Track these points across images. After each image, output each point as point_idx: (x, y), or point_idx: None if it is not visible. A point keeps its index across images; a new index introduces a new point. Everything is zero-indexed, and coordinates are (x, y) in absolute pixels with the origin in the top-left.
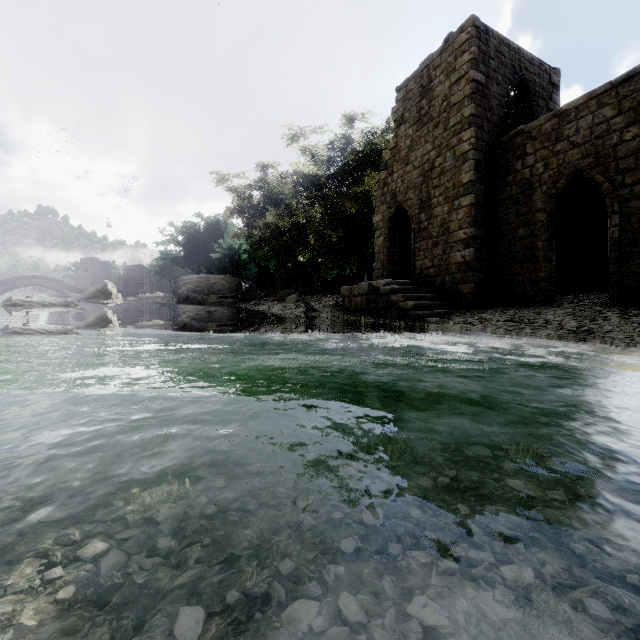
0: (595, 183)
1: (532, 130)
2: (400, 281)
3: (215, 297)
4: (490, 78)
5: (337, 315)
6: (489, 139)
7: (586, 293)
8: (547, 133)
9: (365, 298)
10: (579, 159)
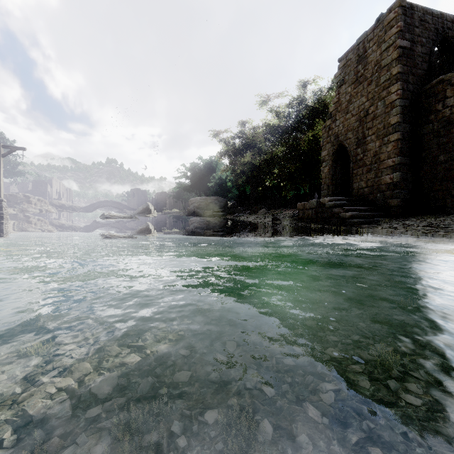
0: None
1: (451, 78)
2: (340, 198)
3: (211, 211)
4: (415, 42)
5: (294, 223)
6: (414, 89)
7: None
8: None
9: (314, 211)
10: None
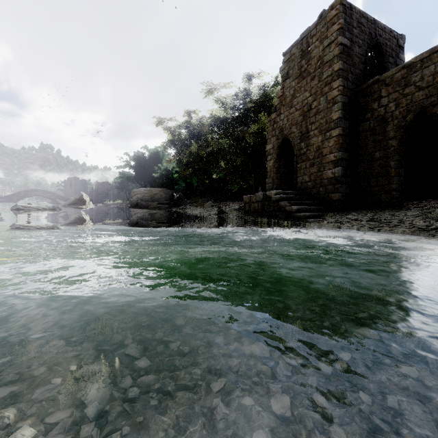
0: (436, 116)
1: (386, 79)
2: (286, 191)
3: (156, 203)
4: (353, 42)
5: (240, 216)
6: (352, 87)
7: (427, 200)
8: (398, 80)
9: (260, 204)
10: (423, 99)
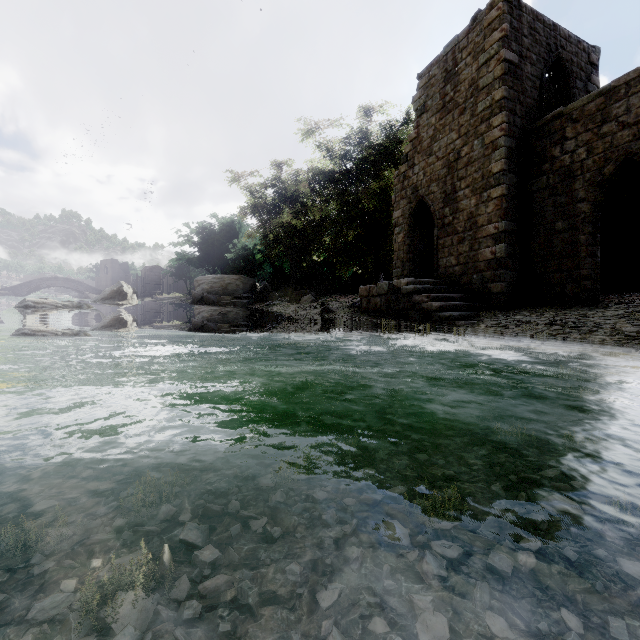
0: None
1: (573, 112)
2: (423, 280)
3: (229, 298)
4: (523, 57)
5: (355, 316)
6: (522, 124)
7: (634, 292)
8: (591, 114)
9: (385, 298)
10: (630, 141)
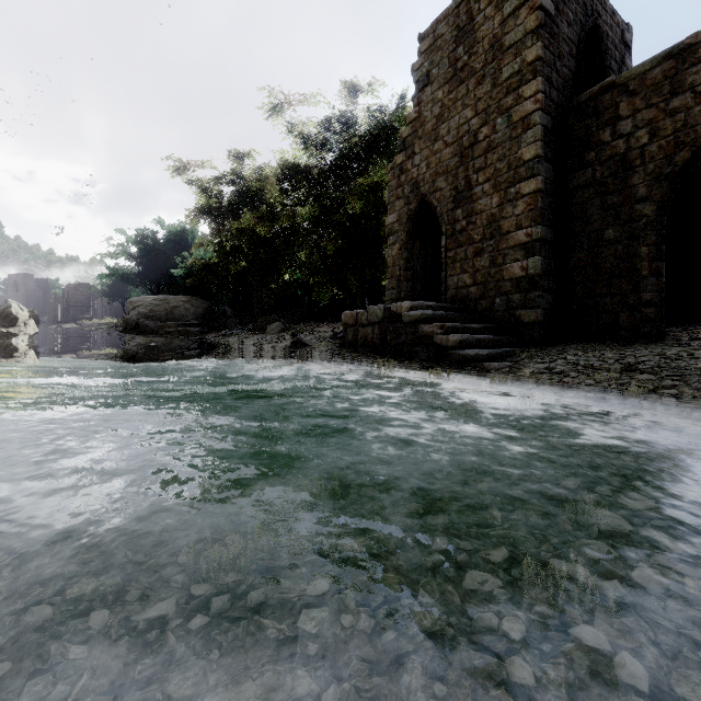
0: None
1: (629, 81)
2: (431, 304)
3: (174, 325)
4: (560, 12)
5: (337, 353)
6: (558, 100)
7: (694, 324)
8: (655, 83)
9: (378, 329)
10: None
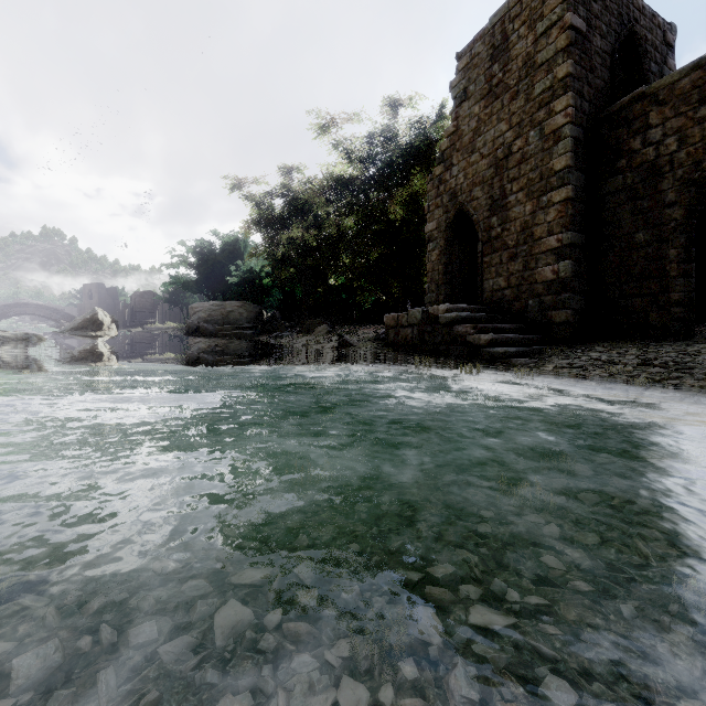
0: None
1: (659, 91)
2: (466, 306)
3: (230, 328)
4: (592, 27)
5: (380, 352)
6: (590, 111)
7: None
8: (684, 93)
9: (417, 329)
10: None
